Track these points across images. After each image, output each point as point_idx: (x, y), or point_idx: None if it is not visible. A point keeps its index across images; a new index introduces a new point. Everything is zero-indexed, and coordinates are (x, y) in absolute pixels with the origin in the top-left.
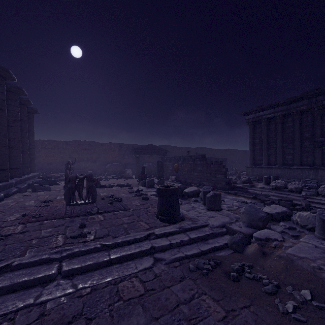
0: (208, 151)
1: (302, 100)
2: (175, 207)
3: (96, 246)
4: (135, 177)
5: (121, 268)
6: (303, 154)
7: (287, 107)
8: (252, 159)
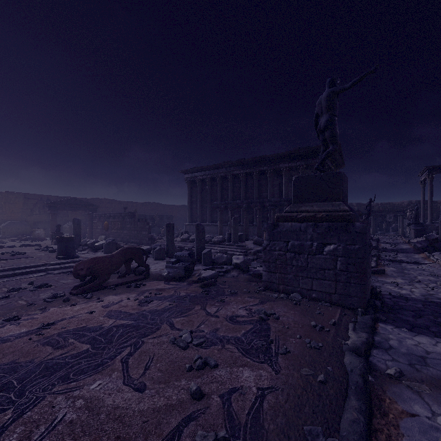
0: (159, 207)
1: (222, 168)
2: (71, 250)
3: (4, 269)
4: (50, 239)
5: (23, 276)
6: (223, 213)
7: (213, 172)
8: (190, 217)
